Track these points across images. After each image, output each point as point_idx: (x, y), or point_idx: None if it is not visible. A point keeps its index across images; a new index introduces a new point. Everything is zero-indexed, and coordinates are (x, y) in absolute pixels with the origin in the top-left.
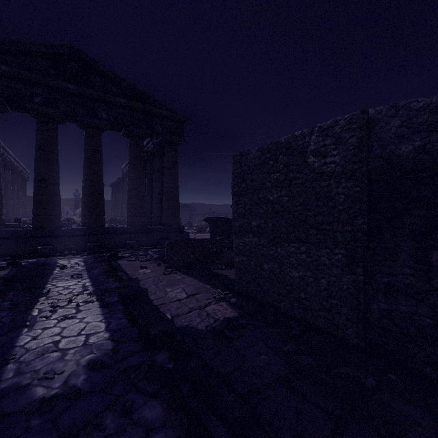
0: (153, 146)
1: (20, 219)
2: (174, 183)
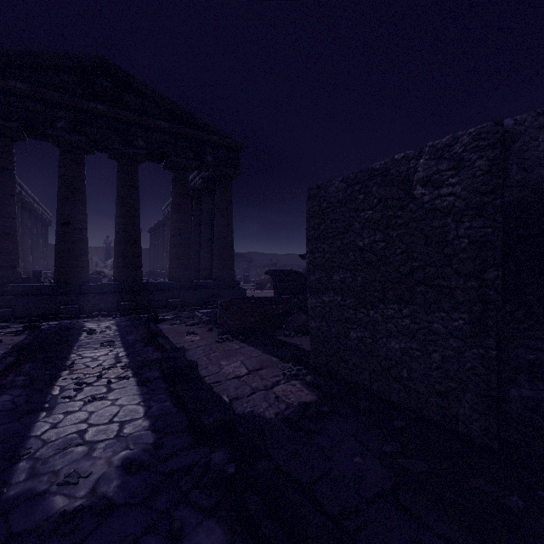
0: (201, 181)
1: (40, 272)
2: (228, 227)
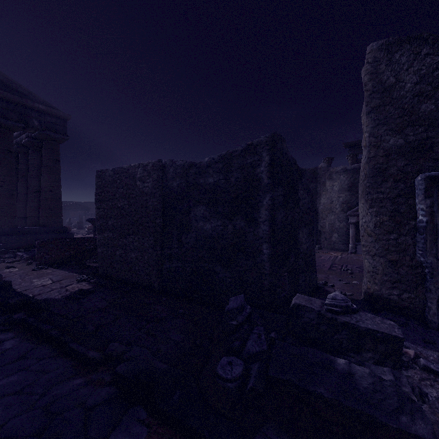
0: (28, 140)
1: None
2: (55, 182)
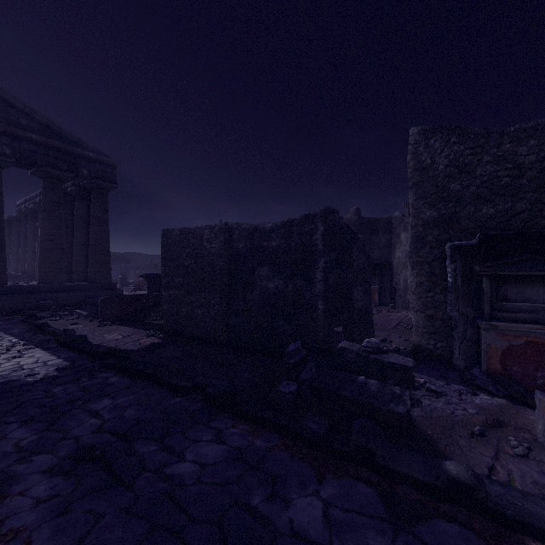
0: (74, 188)
1: None
2: (104, 235)
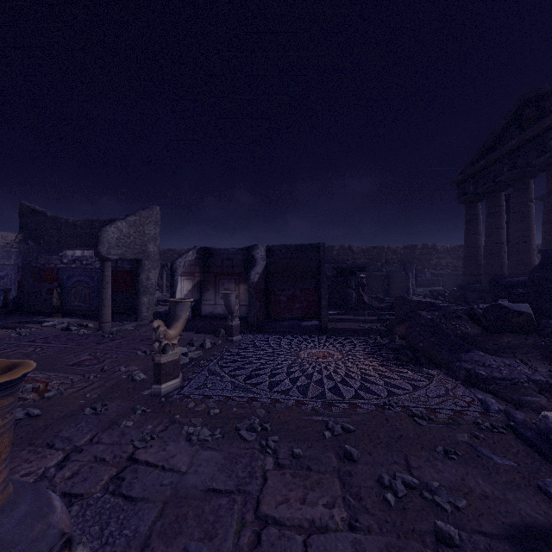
0: None
1: None
2: None
